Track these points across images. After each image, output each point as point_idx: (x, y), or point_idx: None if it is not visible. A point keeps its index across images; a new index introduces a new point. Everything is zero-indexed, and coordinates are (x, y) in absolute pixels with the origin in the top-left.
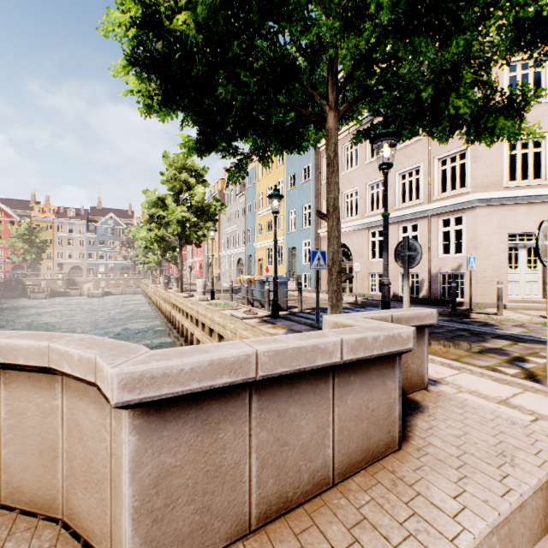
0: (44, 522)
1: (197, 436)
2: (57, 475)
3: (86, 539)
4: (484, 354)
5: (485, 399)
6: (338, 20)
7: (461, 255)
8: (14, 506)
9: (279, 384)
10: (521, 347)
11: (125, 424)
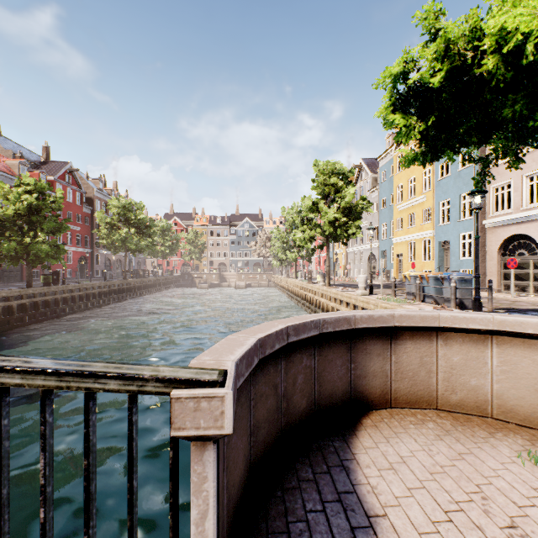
0: None
1: None
2: None
3: None
4: None
5: None
6: None
7: None
8: (507, 420)
9: None
10: None
11: None
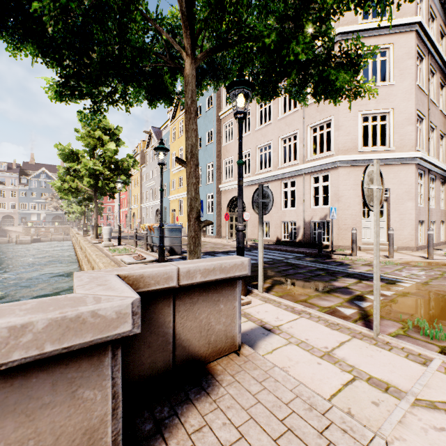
0: None
1: None
2: None
3: None
4: (331, 294)
5: (310, 352)
6: None
7: (328, 206)
8: None
9: None
10: (364, 285)
11: None
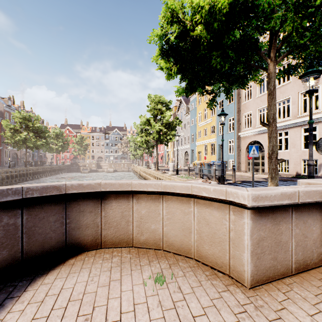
0: (187, 258)
1: (272, 225)
2: (191, 239)
3: (211, 266)
4: None
5: None
6: (286, 10)
7: None
8: (170, 251)
9: (303, 207)
10: None
11: (247, 216)
